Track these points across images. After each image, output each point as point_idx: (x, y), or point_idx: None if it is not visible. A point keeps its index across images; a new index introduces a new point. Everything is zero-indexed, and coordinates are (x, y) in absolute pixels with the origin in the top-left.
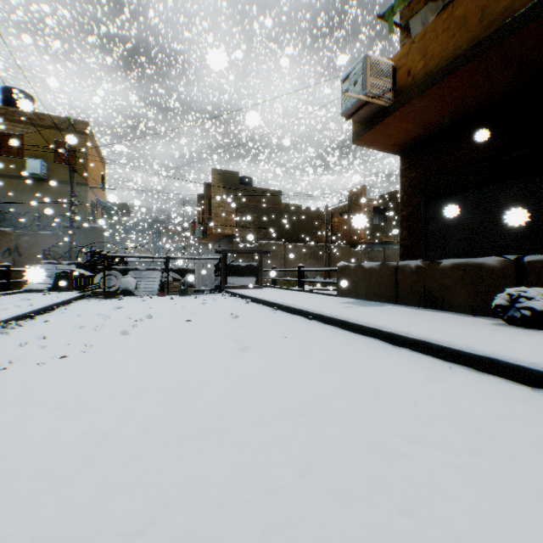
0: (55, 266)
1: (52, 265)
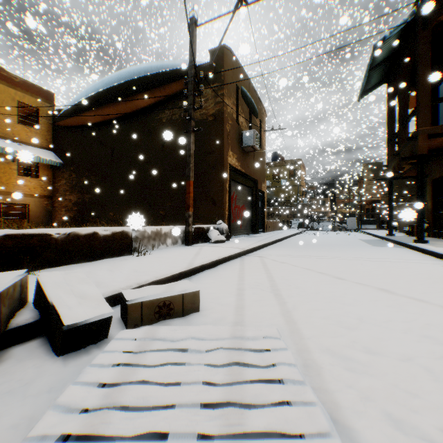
0: (297, 220)
1: (296, 220)
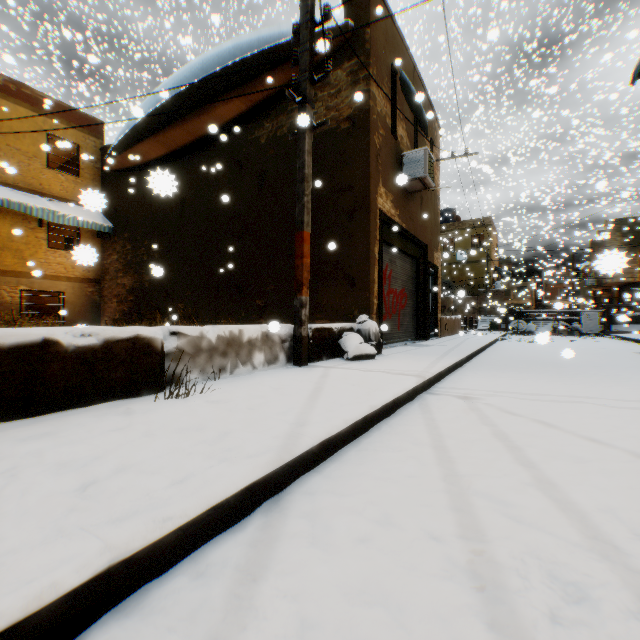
0: (488, 318)
1: (486, 317)
